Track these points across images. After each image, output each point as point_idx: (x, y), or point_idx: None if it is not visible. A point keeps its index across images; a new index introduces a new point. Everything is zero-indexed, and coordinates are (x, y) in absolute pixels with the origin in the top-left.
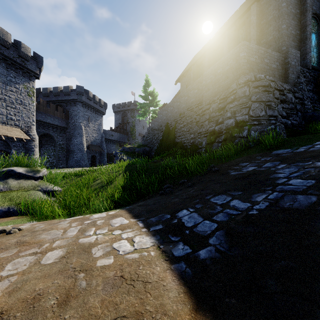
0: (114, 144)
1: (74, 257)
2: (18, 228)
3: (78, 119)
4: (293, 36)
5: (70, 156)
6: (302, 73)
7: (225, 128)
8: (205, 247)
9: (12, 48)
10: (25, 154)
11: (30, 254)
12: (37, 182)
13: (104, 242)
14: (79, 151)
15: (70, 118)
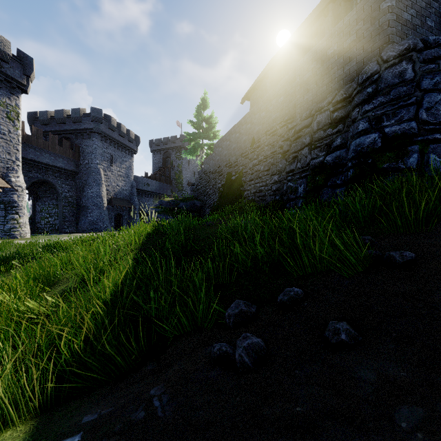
0: (151, 198)
1: None
2: None
3: (94, 158)
4: None
5: (82, 214)
6: None
7: (355, 154)
8: None
9: None
10: (3, 211)
11: None
12: None
13: None
14: (96, 208)
15: (82, 157)
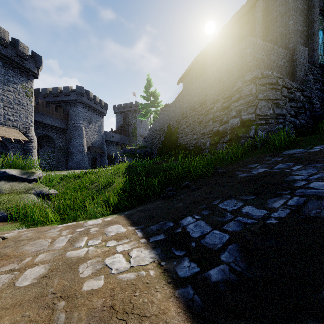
0: (115, 146)
1: (57, 277)
2: (2, 237)
3: (78, 120)
4: (300, 32)
5: (70, 158)
6: (310, 71)
7: (230, 128)
8: (217, 266)
9: (10, 46)
10: (23, 155)
11: (5, 272)
12: (31, 184)
13: (95, 256)
14: (79, 153)
15: (70, 119)
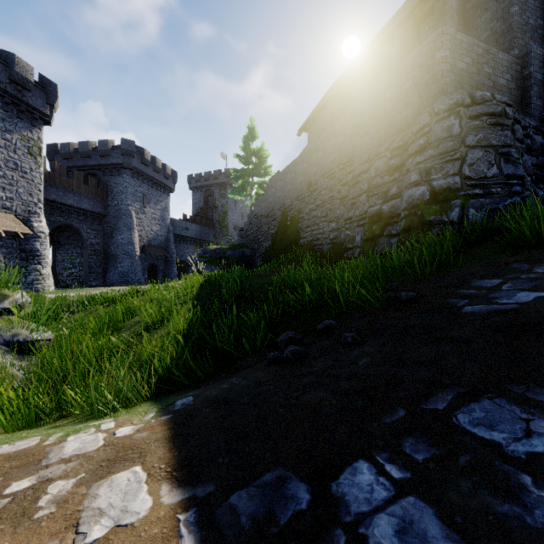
0: (191, 245)
1: None
2: None
3: (125, 199)
4: (532, 29)
5: (111, 265)
6: None
7: (407, 205)
8: None
9: None
10: (24, 261)
11: None
12: None
13: None
14: (127, 257)
15: (110, 197)
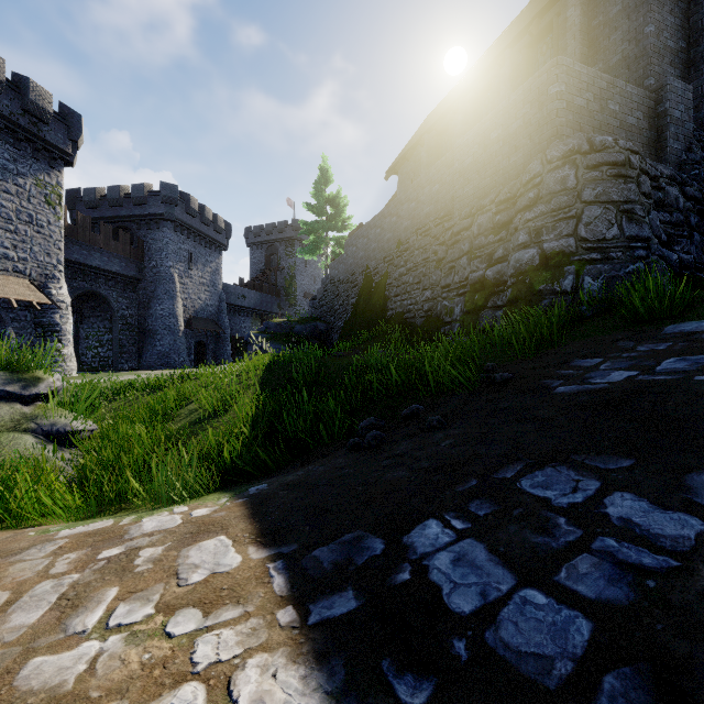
0: (249, 317)
1: None
2: None
3: (166, 259)
4: (672, 53)
5: (148, 343)
6: (697, 140)
7: (514, 271)
8: None
9: (8, 92)
10: (40, 338)
11: None
12: (29, 408)
13: (111, 691)
14: (168, 333)
15: (147, 257)
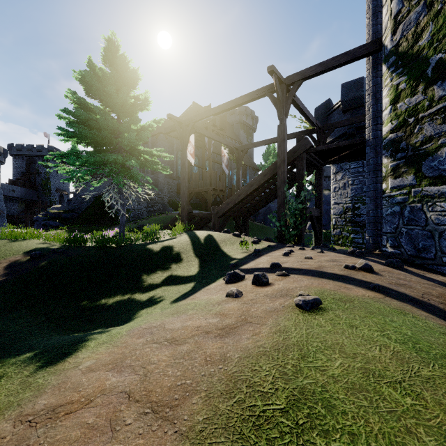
0: (16, 203)
1: None
2: None
3: None
4: (168, 162)
5: None
6: (166, 184)
7: None
8: None
9: None
10: None
11: None
12: None
13: None
14: None
15: None
